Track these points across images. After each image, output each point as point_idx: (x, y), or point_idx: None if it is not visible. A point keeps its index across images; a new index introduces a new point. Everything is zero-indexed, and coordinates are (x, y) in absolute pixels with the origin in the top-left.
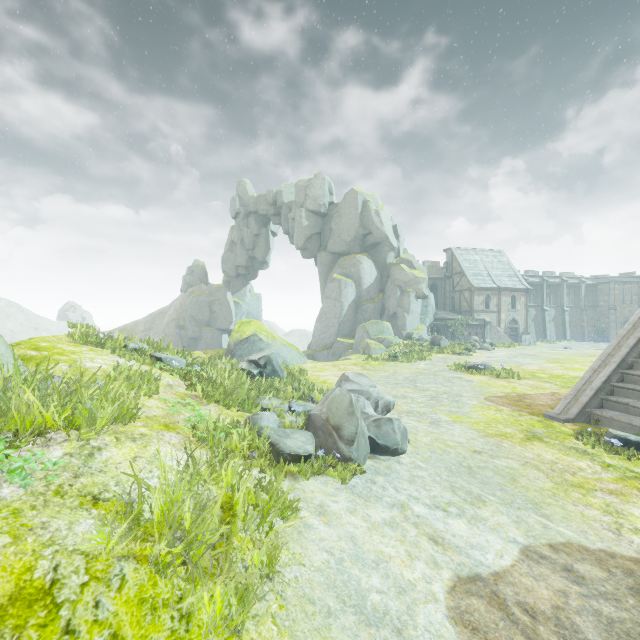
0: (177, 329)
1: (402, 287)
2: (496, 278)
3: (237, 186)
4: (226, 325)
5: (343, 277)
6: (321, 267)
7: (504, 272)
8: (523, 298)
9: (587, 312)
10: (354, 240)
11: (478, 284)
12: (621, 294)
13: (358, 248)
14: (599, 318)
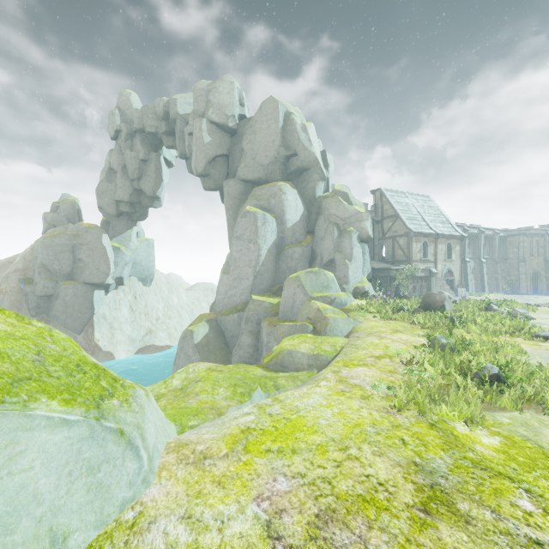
0: (21, 283)
1: (340, 225)
2: (431, 223)
3: (118, 98)
4: (99, 278)
5: (260, 210)
6: (229, 199)
7: (437, 217)
8: (458, 247)
9: (499, 264)
10: (274, 163)
11: (416, 229)
12: (529, 246)
13: (279, 174)
14: (509, 270)
